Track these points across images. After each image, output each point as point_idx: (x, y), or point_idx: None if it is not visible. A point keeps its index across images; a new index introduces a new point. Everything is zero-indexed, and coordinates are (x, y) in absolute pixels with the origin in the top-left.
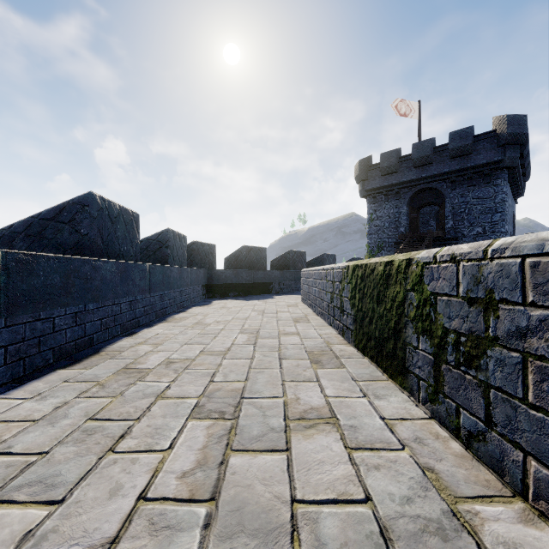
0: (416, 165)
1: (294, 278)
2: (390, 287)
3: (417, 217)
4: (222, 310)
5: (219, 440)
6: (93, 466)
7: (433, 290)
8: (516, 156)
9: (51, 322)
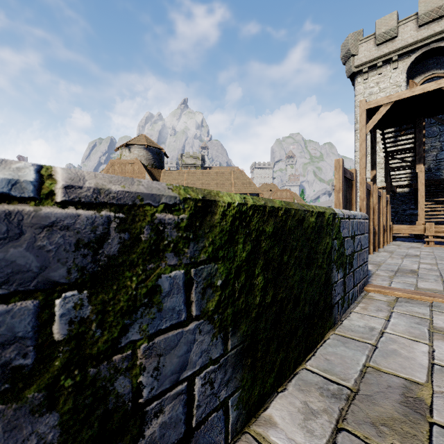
0: None
1: None
2: (322, 240)
3: None
4: None
5: None
6: None
7: (343, 235)
8: None
9: None
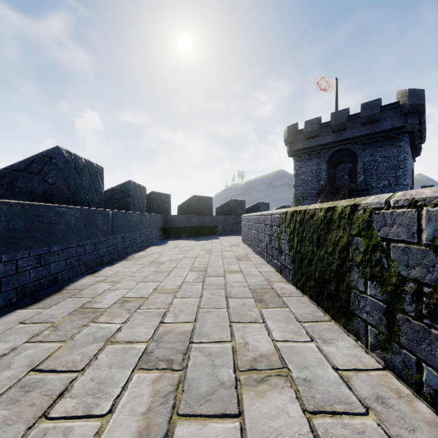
0: (334, 131)
1: (235, 222)
2: (332, 232)
3: (334, 172)
4: (175, 249)
5: (165, 397)
6: (21, 436)
7: (385, 236)
8: (416, 123)
9: (13, 264)
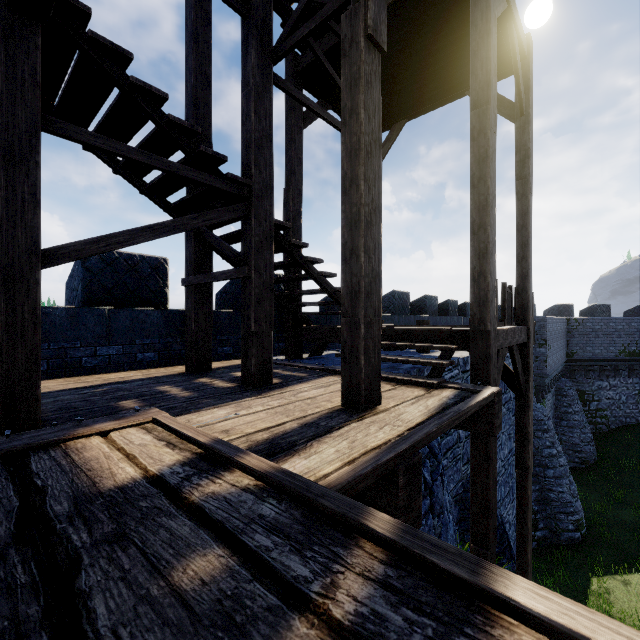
0: None
1: None
2: None
3: None
4: None
5: None
6: None
7: None
8: None
9: None
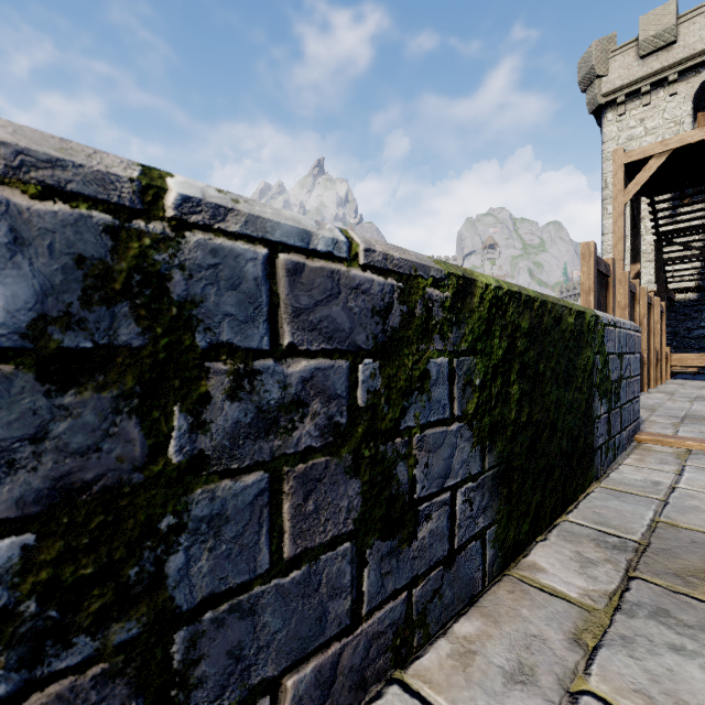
0: None
1: None
2: (582, 352)
3: None
4: None
5: None
6: None
7: (608, 350)
8: None
9: None
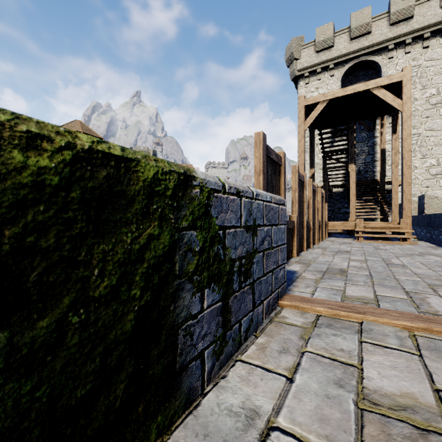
0: None
1: None
2: (120, 229)
3: None
4: None
5: None
6: None
7: (223, 223)
8: None
9: None
